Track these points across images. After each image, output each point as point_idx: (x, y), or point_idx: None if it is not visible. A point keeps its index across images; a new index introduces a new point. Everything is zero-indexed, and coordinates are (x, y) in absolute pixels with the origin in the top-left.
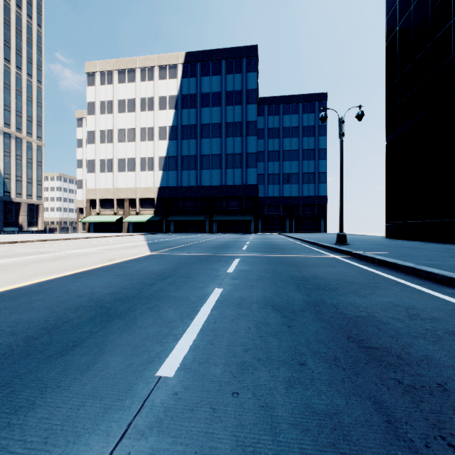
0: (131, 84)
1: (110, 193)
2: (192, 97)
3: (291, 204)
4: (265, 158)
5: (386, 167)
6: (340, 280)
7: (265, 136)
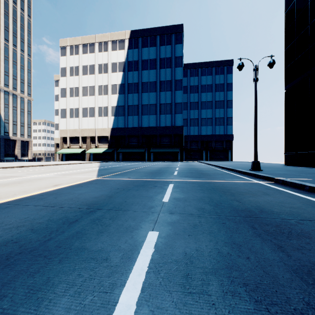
0: (92, 54)
1: (77, 133)
2: (135, 63)
3: (206, 140)
4: (188, 107)
5: (285, 110)
6: (297, 216)
7: (188, 91)
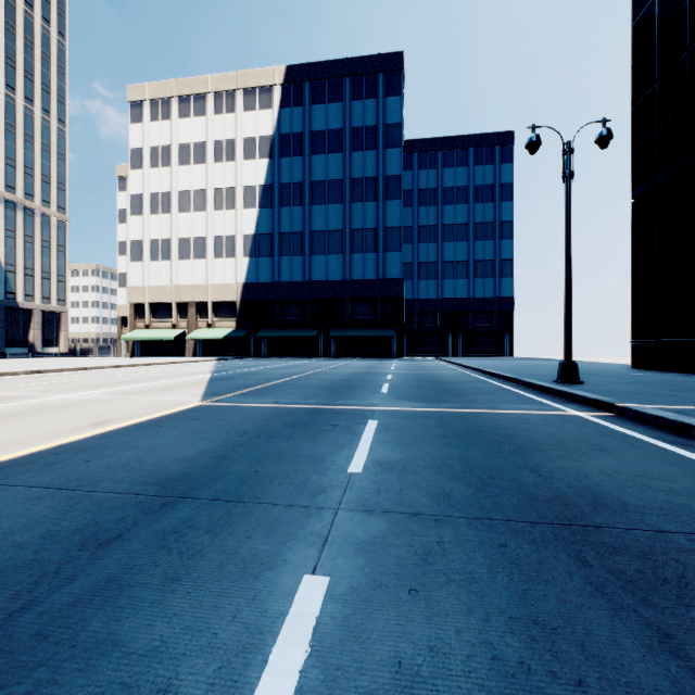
0: (200, 120)
1: (166, 294)
2: (296, 138)
3: (455, 311)
4: (414, 238)
5: (632, 243)
6: (689, 520)
7: (414, 201)
